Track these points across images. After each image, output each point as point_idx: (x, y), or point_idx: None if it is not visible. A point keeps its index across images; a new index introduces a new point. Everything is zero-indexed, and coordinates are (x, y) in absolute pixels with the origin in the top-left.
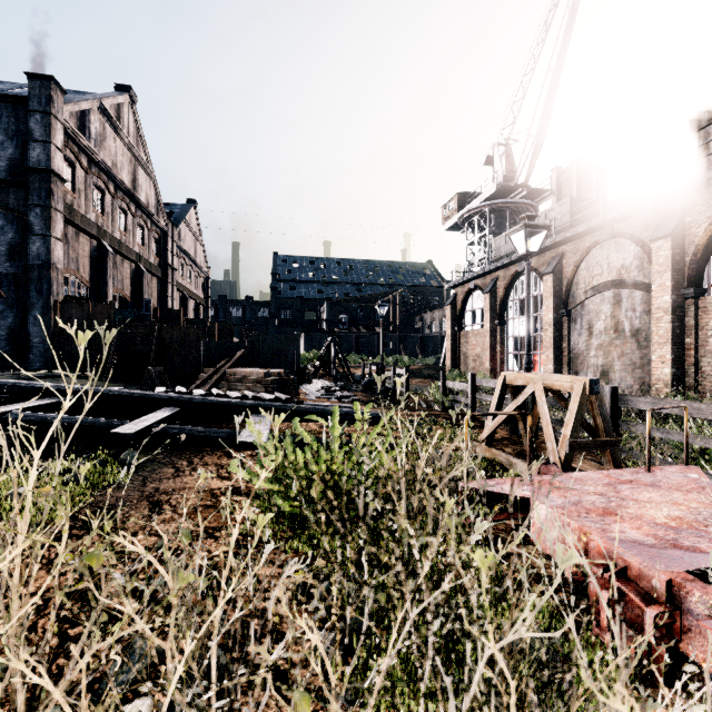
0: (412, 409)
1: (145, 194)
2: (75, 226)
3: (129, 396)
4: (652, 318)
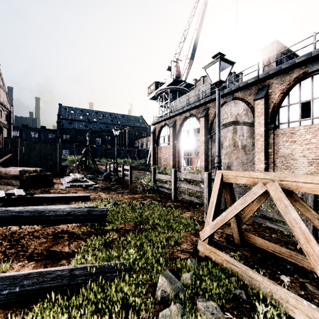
0: (133, 193)
1: None
2: None
3: None
4: (254, 139)
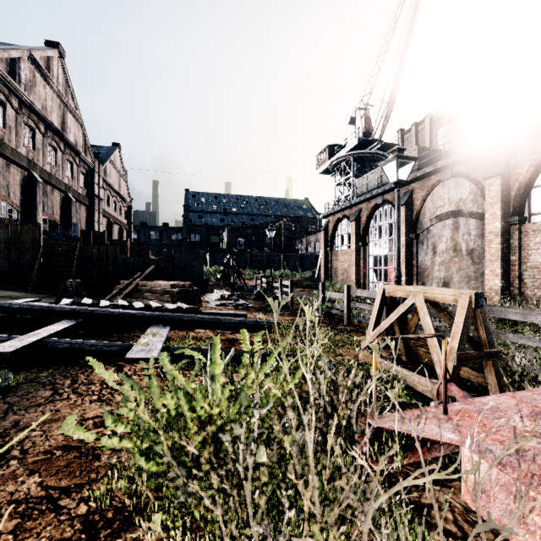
0: (296, 315)
1: (73, 135)
2: (5, 157)
3: (30, 309)
4: (485, 240)
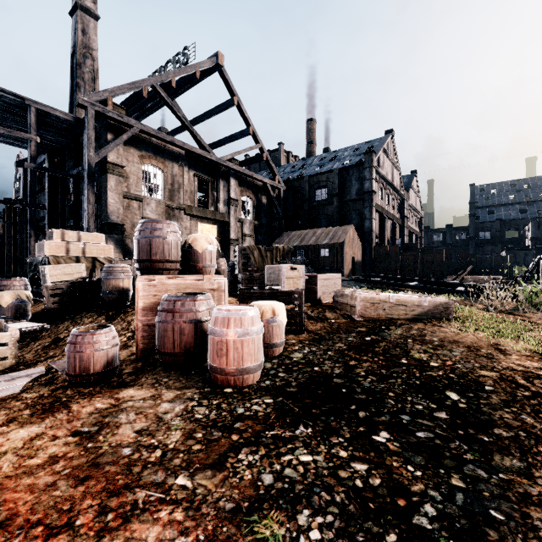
0: None
1: (395, 181)
2: (375, 210)
3: (443, 283)
4: None
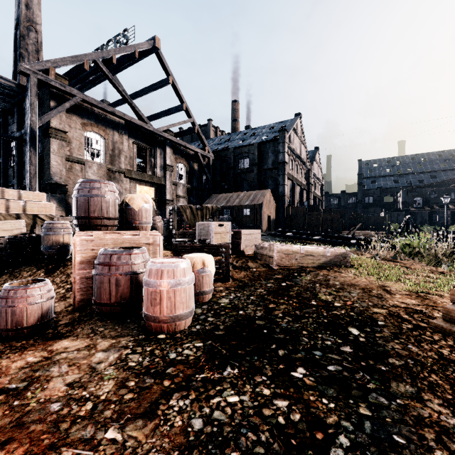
0: None
1: (303, 155)
2: (287, 178)
3: (339, 237)
4: None
